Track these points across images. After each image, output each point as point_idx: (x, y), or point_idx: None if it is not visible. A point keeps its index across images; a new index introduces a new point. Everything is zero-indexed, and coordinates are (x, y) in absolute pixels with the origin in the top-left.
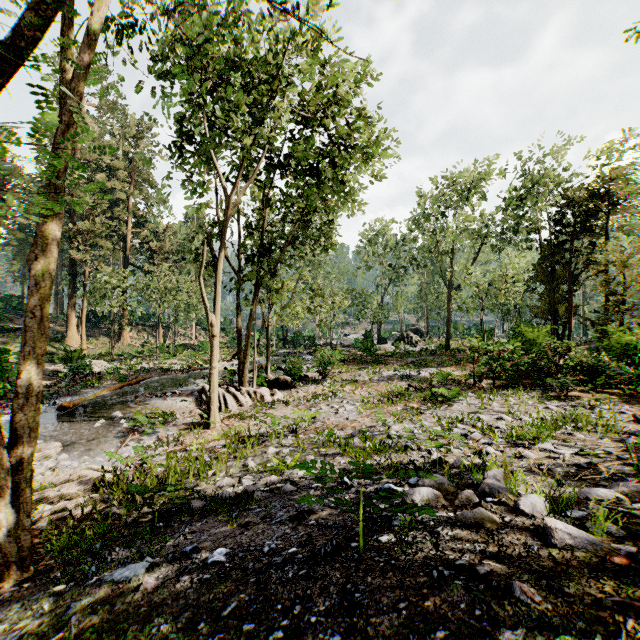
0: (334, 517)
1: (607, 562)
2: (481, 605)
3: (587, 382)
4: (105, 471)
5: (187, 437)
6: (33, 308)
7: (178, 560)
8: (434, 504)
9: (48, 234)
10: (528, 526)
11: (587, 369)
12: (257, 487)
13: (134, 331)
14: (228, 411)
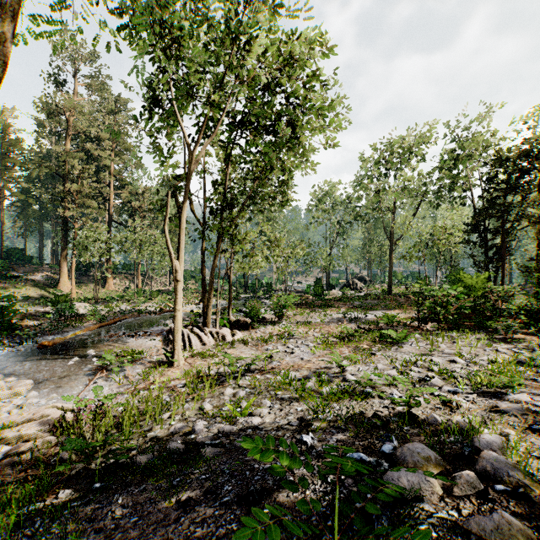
0: (293, 503)
1: None
2: None
3: (528, 325)
4: (65, 411)
5: (152, 375)
6: None
7: None
8: (428, 496)
9: None
10: None
11: (531, 313)
12: (209, 438)
13: (117, 278)
14: (192, 350)
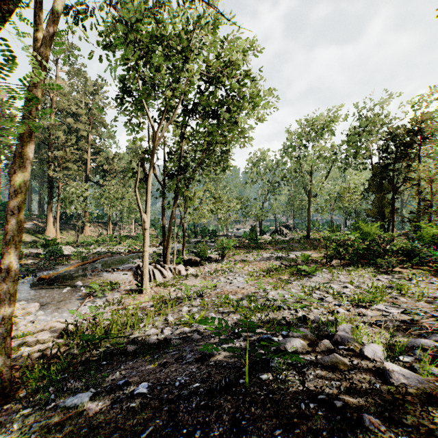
0: (227, 359)
1: (433, 397)
2: (339, 433)
3: (406, 261)
4: (68, 323)
5: (127, 299)
6: (13, 208)
7: (113, 391)
8: (301, 350)
9: (24, 155)
10: (371, 368)
11: (406, 252)
12: (174, 336)
13: (92, 226)
14: (156, 281)
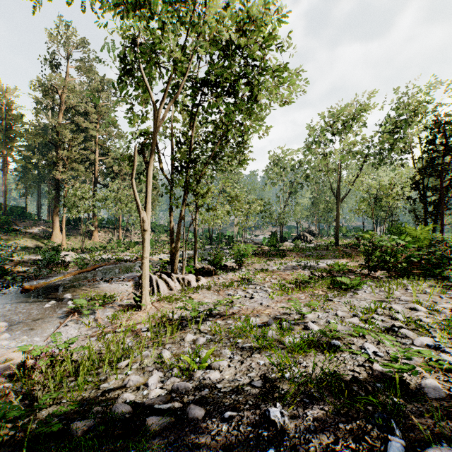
0: None
1: None
2: None
3: None
4: (26, 356)
5: (120, 318)
6: None
7: None
8: None
9: None
10: None
11: None
12: (160, 399)
13: (102, 232)
14: (159, 294)
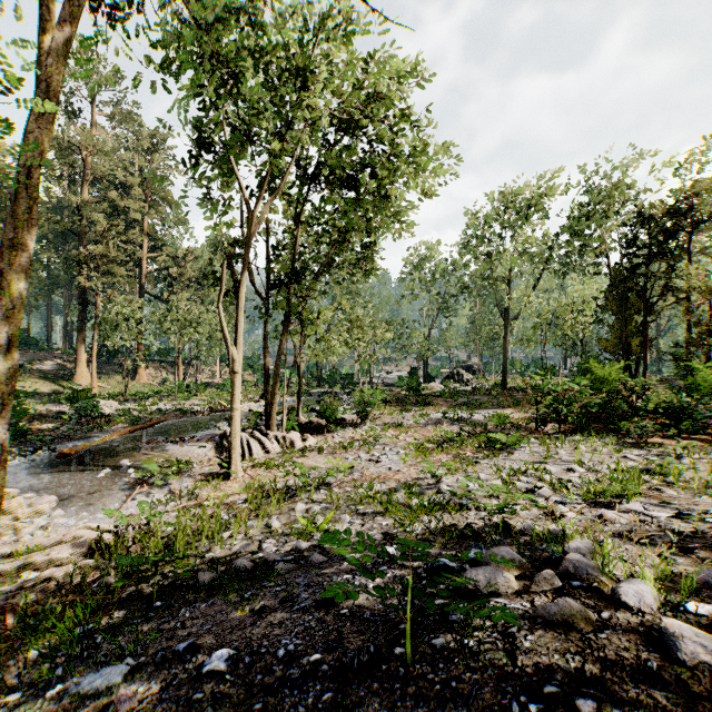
0: (372, 604)
1: None
2: None
3: (669, 426)
4: (103, 531)
5: (204, 490)
6: None
7: (167, 663)
8: (504, 590)
9: (18, 244)
10: (636, 627)
11: (670, 411)
12: (280, 555)
13: (151, 368)
14: (252, 459)
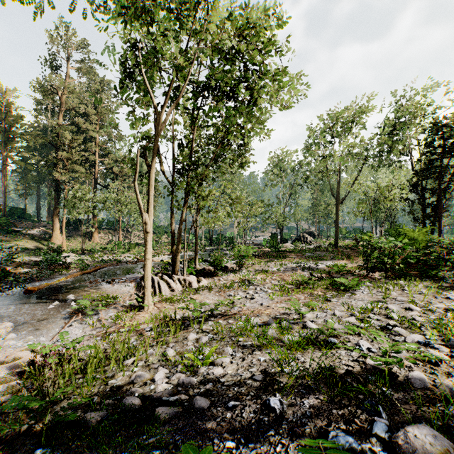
0: None
1: None
2: None
3: None
4: (35, 355)
5: (123, 318)
6: None
7: None
8: None
9: None
10: None
11: None
12: (167, 392)
13: (102, 233)
14: (161, 295)
